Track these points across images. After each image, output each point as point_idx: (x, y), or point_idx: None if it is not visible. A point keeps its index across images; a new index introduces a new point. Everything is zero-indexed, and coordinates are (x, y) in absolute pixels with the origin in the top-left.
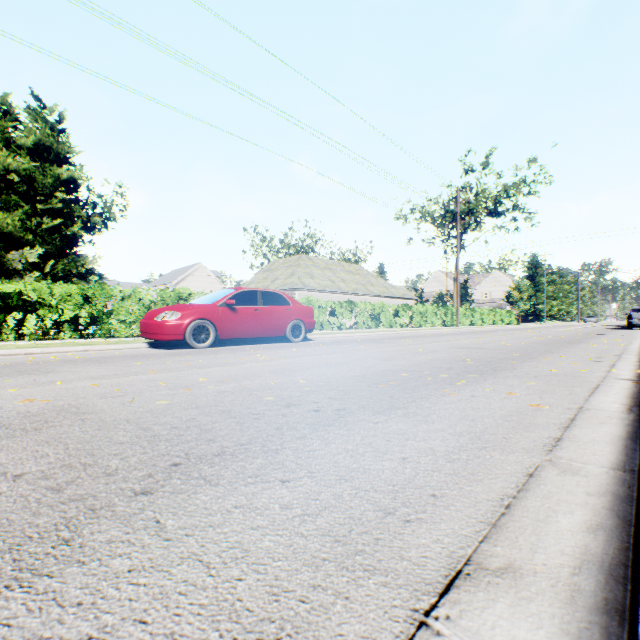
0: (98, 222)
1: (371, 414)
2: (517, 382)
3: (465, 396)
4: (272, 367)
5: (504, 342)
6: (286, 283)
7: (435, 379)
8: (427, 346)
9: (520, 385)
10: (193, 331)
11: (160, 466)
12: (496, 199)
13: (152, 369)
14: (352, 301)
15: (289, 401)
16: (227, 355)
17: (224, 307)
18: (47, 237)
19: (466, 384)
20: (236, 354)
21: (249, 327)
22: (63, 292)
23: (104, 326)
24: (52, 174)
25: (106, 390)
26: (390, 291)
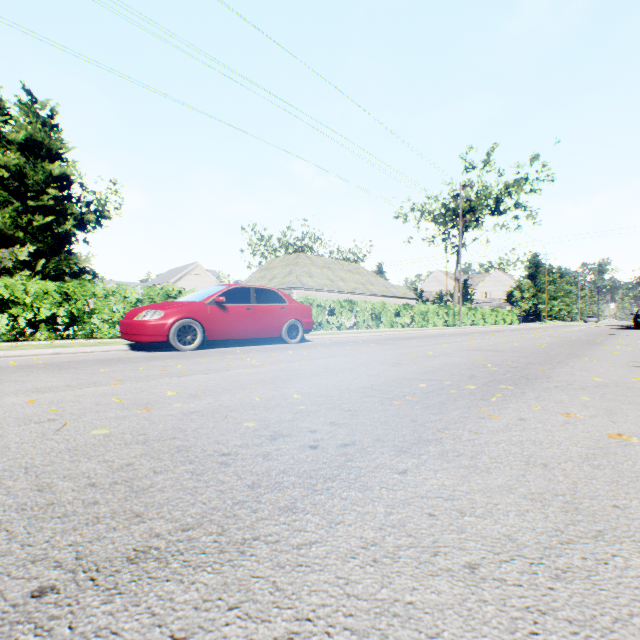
0: (91, 220)
1: (392, 454)
2: (565, 396)
3: (512, 419)
4: (261, 375)
5: (517, 343)
6: (284, 282)
7: (461, 392)
8: (436, 348)
9: (572, 401)
10: (178, 332)
11: (7, 598)
12: (497, 197)
13: (117, 378)
14: (352, 300)
15: (276, 429)
16: (213, 359)
17: (213, 305)
18: (39, 235)
19: (503, 400)
20: (223, 358)
21: (241, 327)
22: (39, 289)
23: (85, 326)
24: (44, 170)
25: (37, 410)
26: (390, 290)
